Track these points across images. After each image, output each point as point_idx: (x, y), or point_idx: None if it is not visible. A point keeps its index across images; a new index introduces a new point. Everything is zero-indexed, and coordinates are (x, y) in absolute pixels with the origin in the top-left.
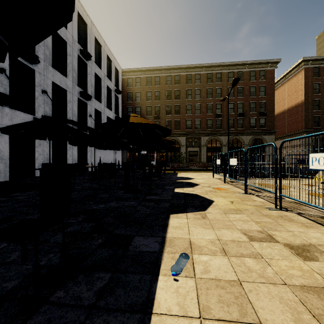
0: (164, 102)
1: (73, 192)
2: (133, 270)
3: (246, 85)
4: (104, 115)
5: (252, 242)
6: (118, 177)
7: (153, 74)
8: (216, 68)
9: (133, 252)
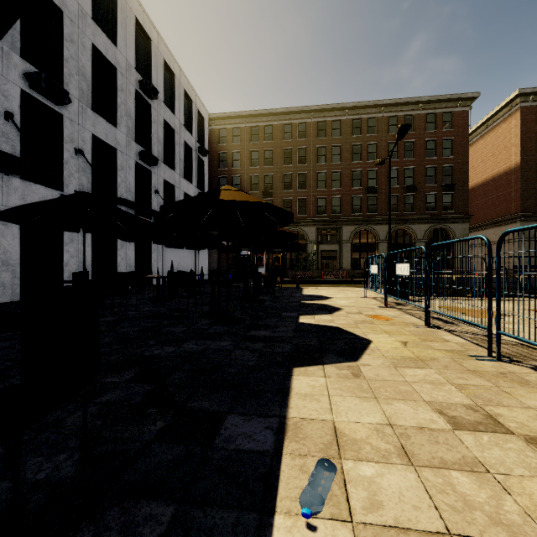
0: (279, 168)
1: (123, 321)
2: (221, 498)
3: (420, 138)
4: (180, 191)
5: (459, 431)
6: (202, 297)
7: (261, 121)
8: (368, 109)
9: (223, 453)
